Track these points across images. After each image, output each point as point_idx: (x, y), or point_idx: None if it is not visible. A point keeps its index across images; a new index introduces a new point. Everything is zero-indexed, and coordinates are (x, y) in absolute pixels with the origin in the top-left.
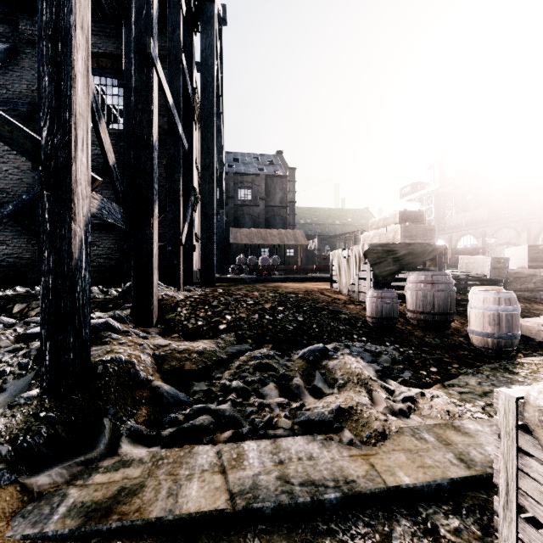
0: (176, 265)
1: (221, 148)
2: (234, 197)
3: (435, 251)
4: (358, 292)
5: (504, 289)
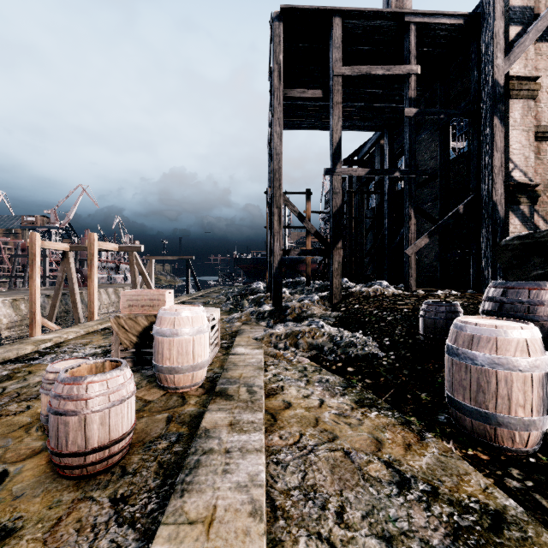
0: (407, 271)
1: None
2: None
3: None
4: None
5: None
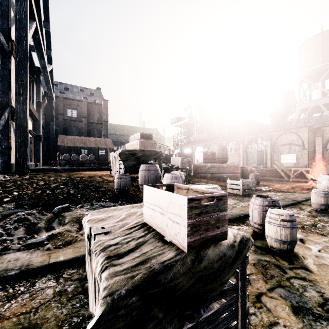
0: None
1: (48, 79)
2: (64, 114)
3: (156, 154)
4: None
5: (182, 173)
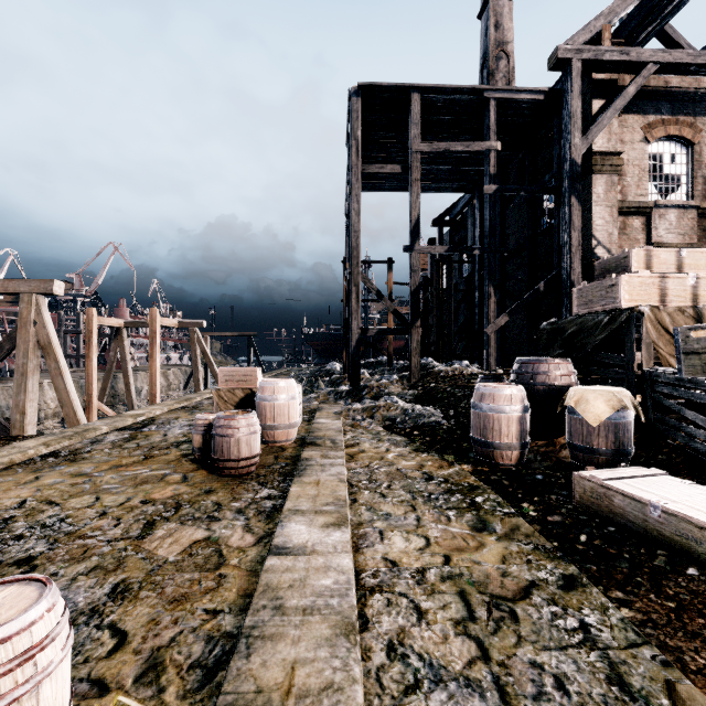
0: (487, 350)
1: None
2: None
3: (612, 323)
4: None
5: (578, 392)
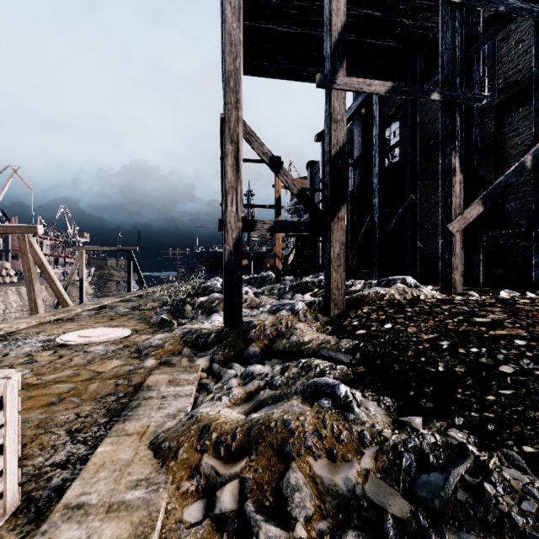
0: (447, 260)
1: None
2: None
3: None
4: None
5: None
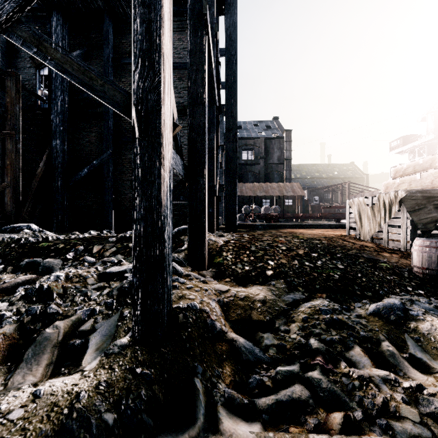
0: (211, 213)
1: None
2: (239, 157)
3: None
4: (387, 239)
5: None
